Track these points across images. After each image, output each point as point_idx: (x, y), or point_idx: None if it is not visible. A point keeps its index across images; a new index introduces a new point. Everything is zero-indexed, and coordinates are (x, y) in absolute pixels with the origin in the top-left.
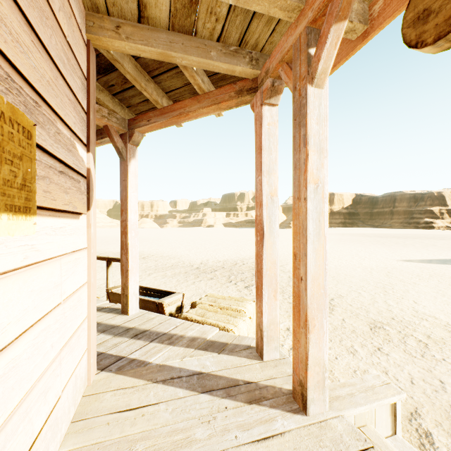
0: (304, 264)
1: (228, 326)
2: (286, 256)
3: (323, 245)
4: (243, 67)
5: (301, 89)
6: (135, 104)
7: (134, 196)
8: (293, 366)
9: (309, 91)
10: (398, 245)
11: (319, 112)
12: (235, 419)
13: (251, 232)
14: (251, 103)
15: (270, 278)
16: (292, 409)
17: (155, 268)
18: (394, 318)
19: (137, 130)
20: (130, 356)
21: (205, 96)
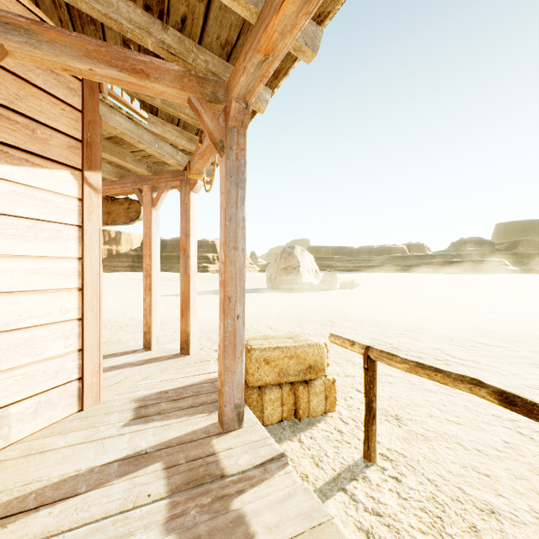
0: None
1: None
2: None
3: None
4: None
5: None
6: None
7: None
8: None
9: None
10: (167, 286)
11: None
12: None
13: None
14: None
15: None
16: None
17: None
18: (117, 322)
19: None
20: None
21: None
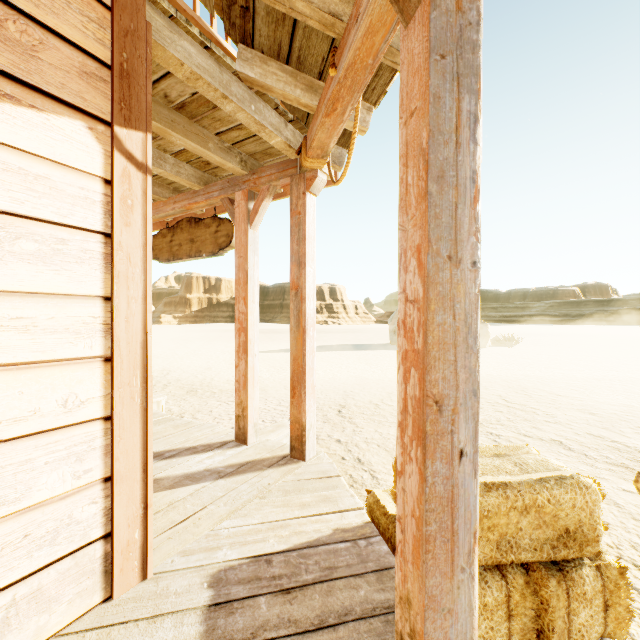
0: None
1: None
2: None
3: None
4: None
5: None
6: None
7: None
8: None
9: None
10: (269, 340)
11: None
12: None
13: None
14: None
15: None
16: None
17: None
18: (210, 385)
19: None
20: None
21: None
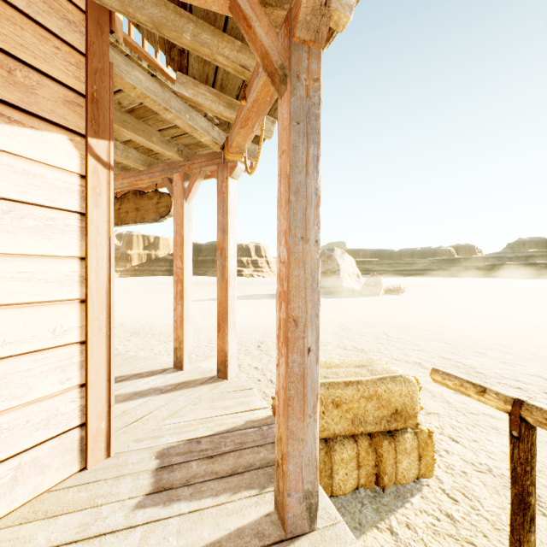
0: None
1: None
2: None
3: None
4: None
5: None
6: None
7: None
8: None
9: None
10: (202, 290)
11: None
12: None
13: None
14: None
15: None
16: None
17: None
18: (150, 329)
19: None
20: None
21: None
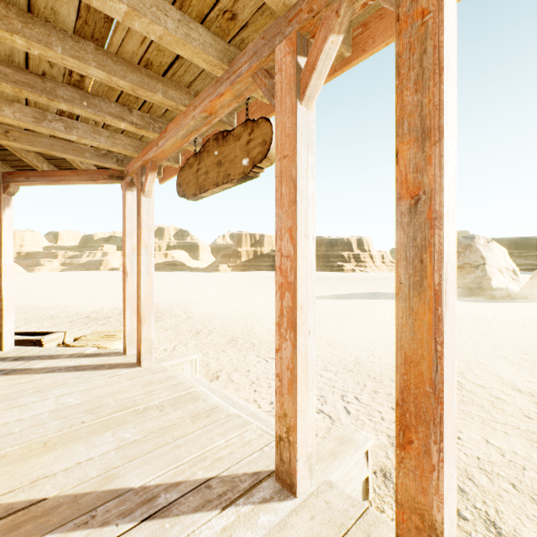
0: (140, 289)
1: (106, 345)
2: (196, 300)
3: (151, 279)
4: (111, 165)
5: (139, 196)
6: (11, 160)
7: (9, 242)
8: (137, 346)
9: (142, 199)
10: None
11: (149, 210)
12: (97, 374)
13: (171, 277)
14: (121, 185)
15: (132, 303)
16: (134, 367)
17: (25, 320)
18: (250, 334)
19: (14, 183)
20: (14, 368)
21: (84, 172)
